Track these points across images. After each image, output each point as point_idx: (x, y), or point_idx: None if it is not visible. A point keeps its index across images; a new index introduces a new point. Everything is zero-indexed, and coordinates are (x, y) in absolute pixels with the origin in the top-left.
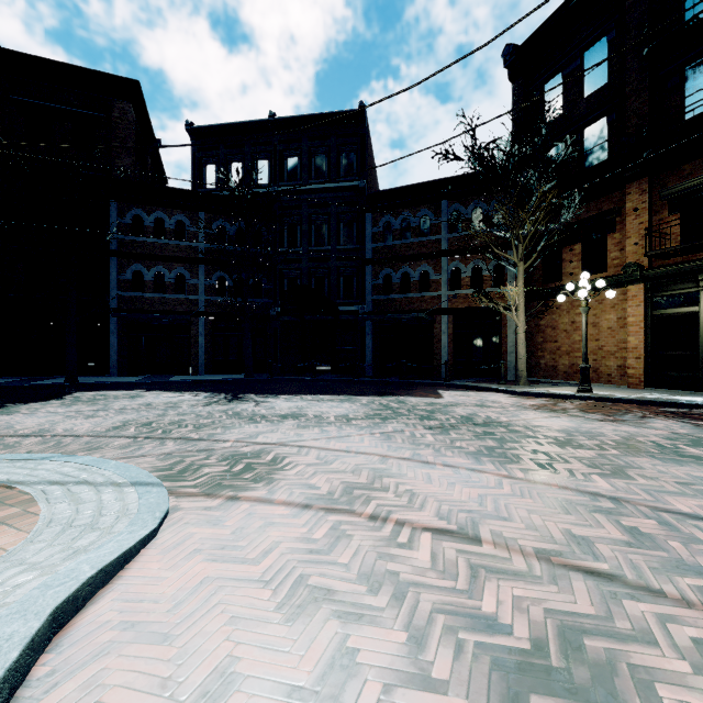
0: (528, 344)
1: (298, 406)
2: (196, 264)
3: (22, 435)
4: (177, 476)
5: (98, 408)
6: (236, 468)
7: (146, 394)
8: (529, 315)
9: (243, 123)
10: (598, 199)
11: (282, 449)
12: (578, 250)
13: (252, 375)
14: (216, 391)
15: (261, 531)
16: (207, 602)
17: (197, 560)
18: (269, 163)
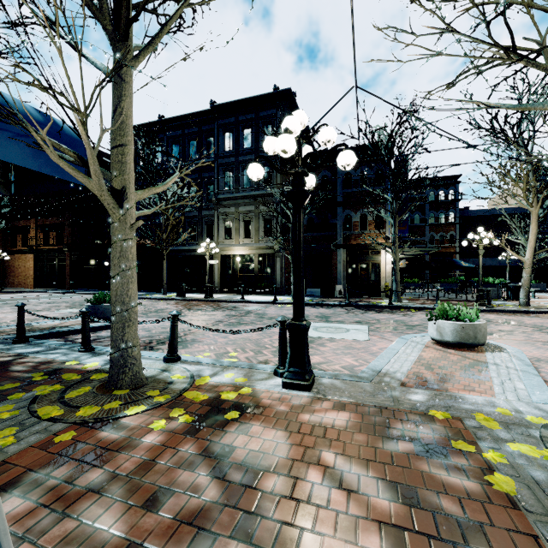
0: (6, 273)
1: None
2: None
3: None
4: None
5: None
6: None
7: None
8: (6, 261)
9: None
10: (26, 220)
11: None
12: (21, 237)
13: None
14: None
15: None
16: None
17: None
18: None
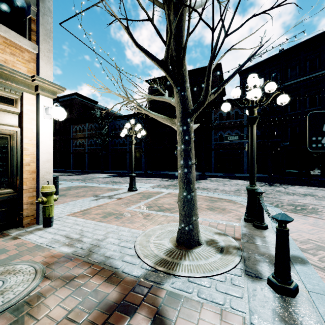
0: None
1: (309, 191)
2: (242, 127)
3: (213, 189)
4: (276, 206)
5: (222, 183)
6: (298, 208)
7: (232, 180)
8: None
9: (264, 60)
10: None
11: (314, 206)
12: None
13: (271, 175)
14: (259, 181)
15: (324, 224)
16: (318, 232)
17: (306, 225)
18: (279, 73)
